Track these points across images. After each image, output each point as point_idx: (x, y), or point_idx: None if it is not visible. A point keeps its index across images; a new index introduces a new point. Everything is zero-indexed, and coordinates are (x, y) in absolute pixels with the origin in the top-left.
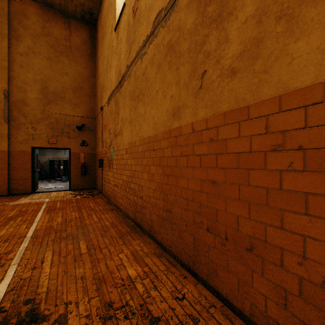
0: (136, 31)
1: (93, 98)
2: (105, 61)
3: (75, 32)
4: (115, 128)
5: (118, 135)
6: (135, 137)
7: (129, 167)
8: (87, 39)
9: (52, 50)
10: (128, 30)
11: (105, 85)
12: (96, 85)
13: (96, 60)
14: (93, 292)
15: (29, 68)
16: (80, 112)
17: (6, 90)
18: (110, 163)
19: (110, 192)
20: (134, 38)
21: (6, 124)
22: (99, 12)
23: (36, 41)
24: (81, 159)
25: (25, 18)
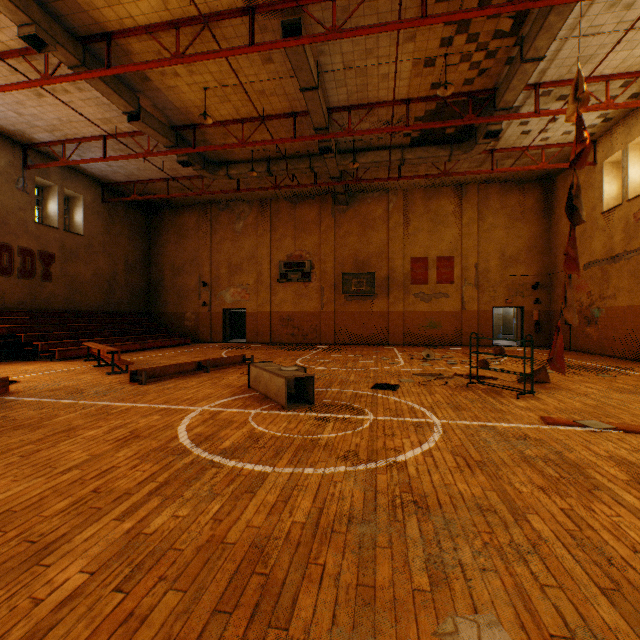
0: (638, 233)
1: (545, 254)
2: (578, 228)
3: (528, 194)
4: (600, 292)
5: (606, 298)
6: (637, 303)
7: (627, 323)
8: (539, 197)
9: (507, 219)
10: (626, 226)
11: (578, 250)
12: (550, 241)
13: (549, 215)
14: (636, 367)
15: (490, 241)
16: (533, 271)
17: (476, 263)
18: (589, 320)
19: (589, 345)
20: (635, 236)
21: (476, 290)
22: (560, 173)
23: (495, 217)
24: (533, 317)
25: (487, 200)
